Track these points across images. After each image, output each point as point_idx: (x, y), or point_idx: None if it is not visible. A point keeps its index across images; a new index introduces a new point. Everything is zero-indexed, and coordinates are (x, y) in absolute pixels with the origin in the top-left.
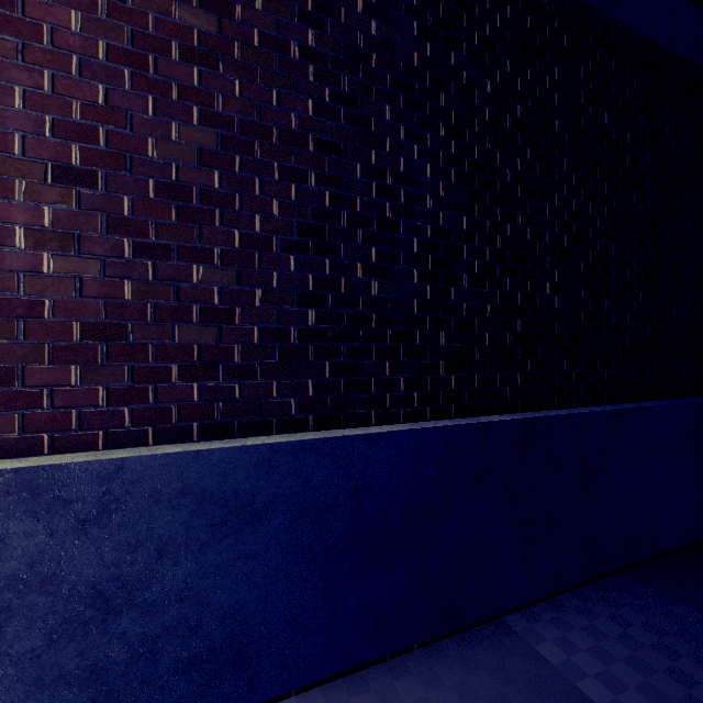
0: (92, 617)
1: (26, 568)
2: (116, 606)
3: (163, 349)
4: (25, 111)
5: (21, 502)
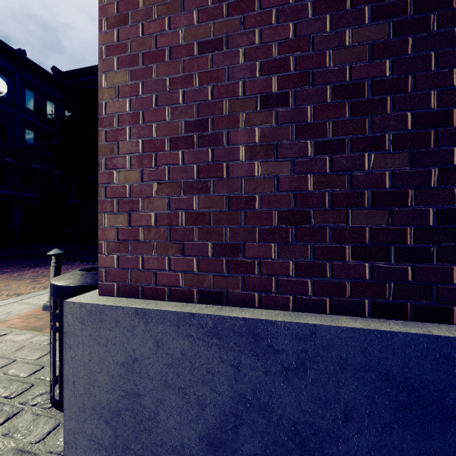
0: (292, 449)
1: (251, 392)
2: (310, 448)
3: (337, 231)
4: (245, 64)
5: (248, 343)
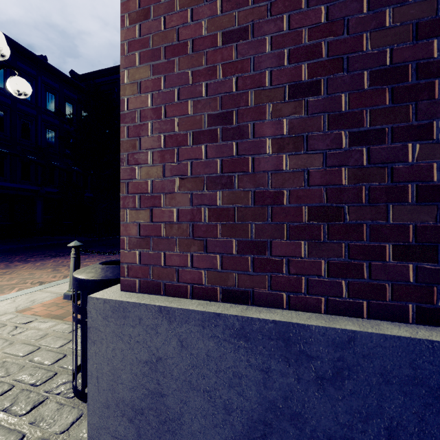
0: None
1: (281, 400)
2: None
3: (376, 229)
4: (272, 52)
5: (278, 347)
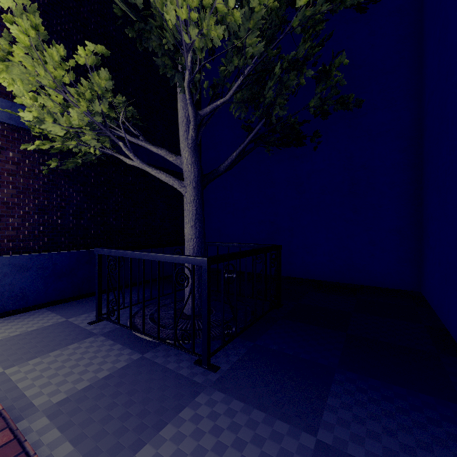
0: None
1: None
2: None
3: (3, 236)
4: None
5: None
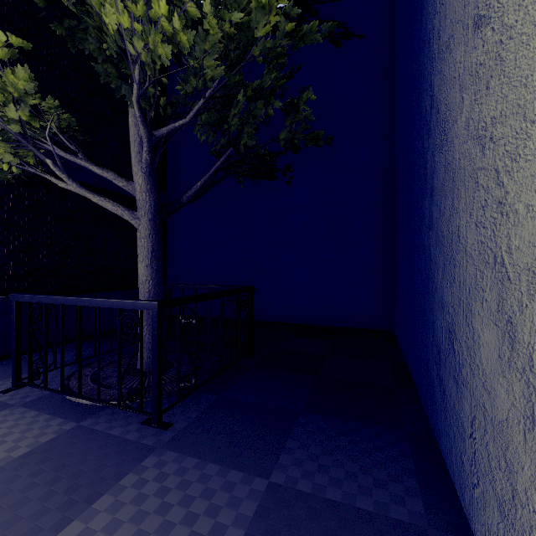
0: None
1: None
2: None
3: None
4: None
5: None
